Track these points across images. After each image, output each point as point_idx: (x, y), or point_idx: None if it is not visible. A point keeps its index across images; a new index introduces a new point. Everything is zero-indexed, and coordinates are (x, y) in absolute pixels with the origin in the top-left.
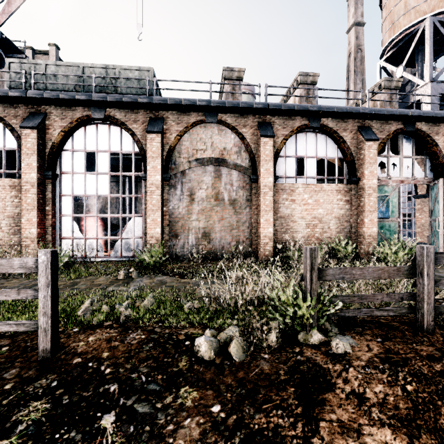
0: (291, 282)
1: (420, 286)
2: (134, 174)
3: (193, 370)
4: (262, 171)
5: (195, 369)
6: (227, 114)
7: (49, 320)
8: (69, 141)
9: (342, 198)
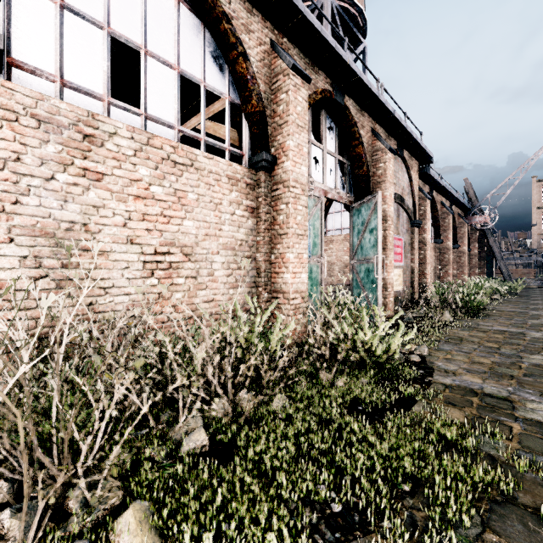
0: None
1: None
2: None
3: None
4: None
5: None
6: None
7: None
8: None
9: (241, 199)
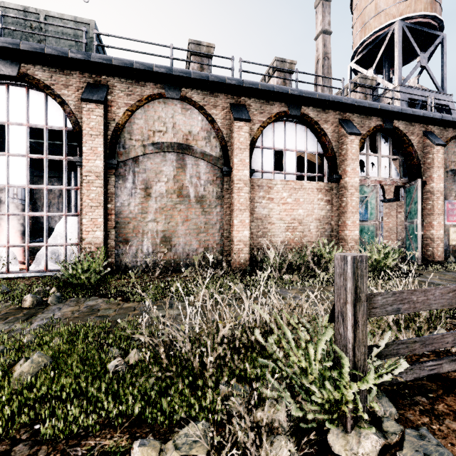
0: (324, 334)
1: None
2: (66, 158)
3: None
4: (236, 161)
5: None
6: (194, 89)
7: None
8: None
9: (323, 197)
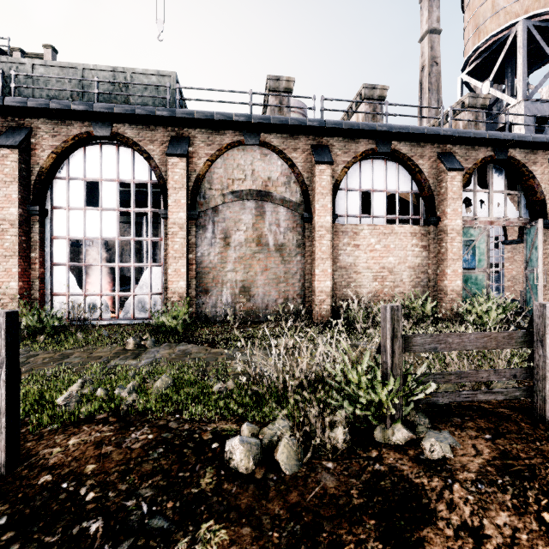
0: (365, 355)
1: (539, 358)
2: (151, 210)
3: (222, 491)
4: (317, 207)
5: (225, 489)
6: (273, 133)
7: (3, 417)
8: (63, 166)
9: (418, 242)
